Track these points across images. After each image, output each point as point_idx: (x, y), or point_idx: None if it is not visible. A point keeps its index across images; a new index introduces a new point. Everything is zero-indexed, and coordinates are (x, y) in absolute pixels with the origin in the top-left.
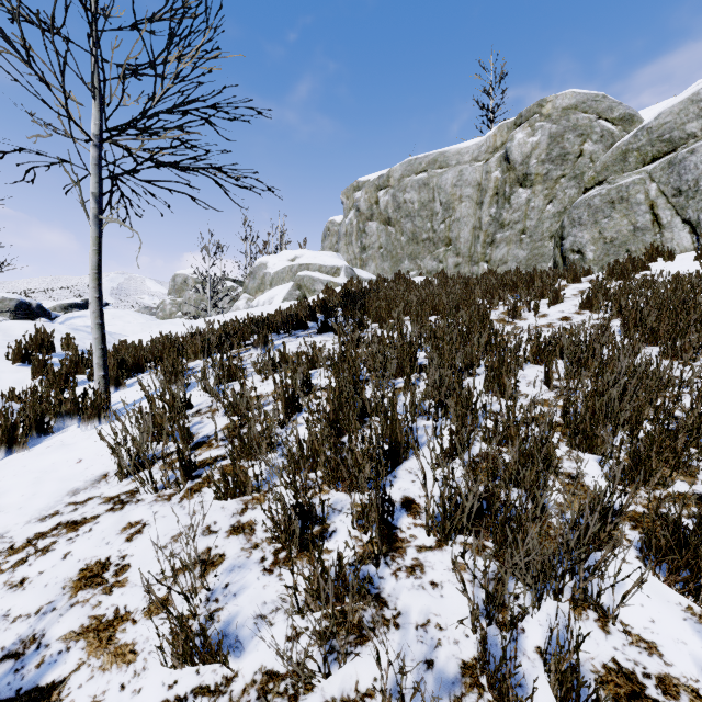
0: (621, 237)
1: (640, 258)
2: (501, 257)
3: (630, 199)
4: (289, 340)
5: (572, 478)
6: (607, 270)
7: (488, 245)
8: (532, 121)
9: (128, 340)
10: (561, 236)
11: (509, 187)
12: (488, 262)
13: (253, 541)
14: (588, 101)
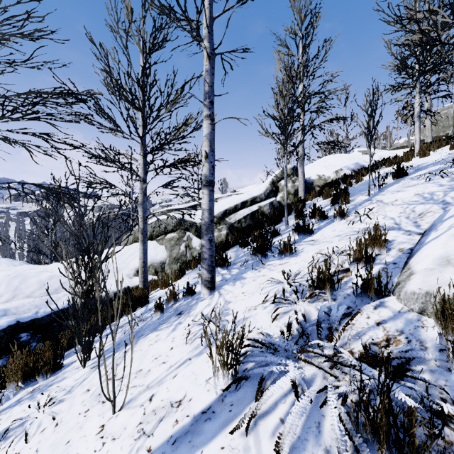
0: None
1: None
2: None
3: None
4: None
5: None
6: None
7: None
8: None
9: None
10: None
11: None
12: None
13: None
14: None
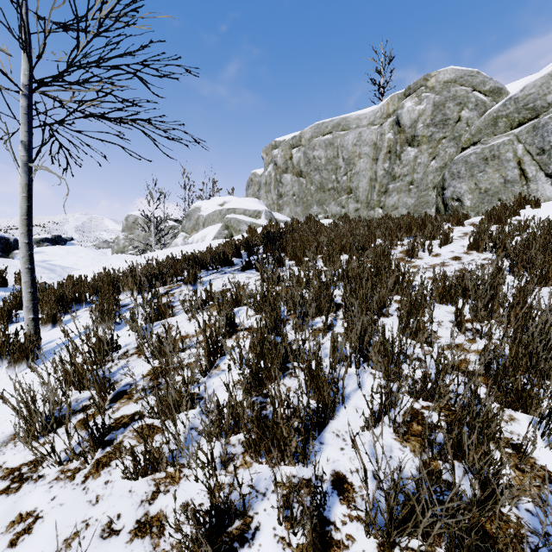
0: (494, 188)
1: (512, 205)
2: (393, 203)
3: (500, 156)
4: (216, 277)
5: (512, 447)
6: (485, 215)
7: (382, 193)
8: (419, 92)
9: (79, 273)
10: (442, 187)
11: (400, 146)
12: (382, 208)
13: (161, 547)
14: (465, 76)
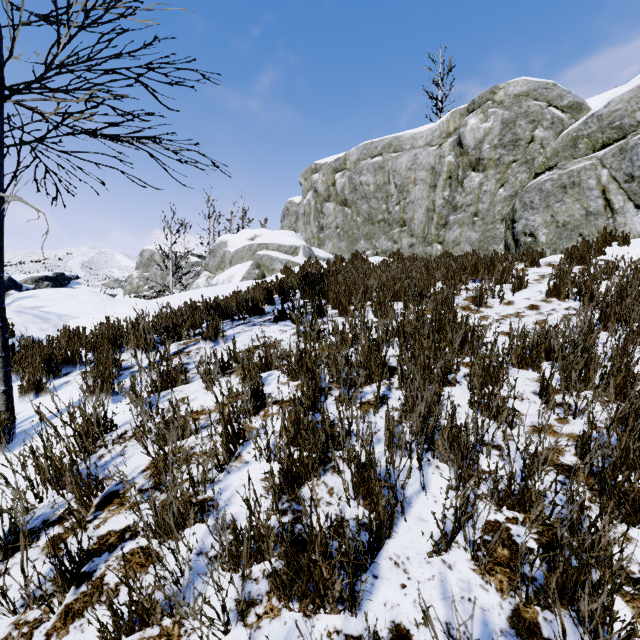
0: (573, 221)
1: (596, 242)
2: (454, 238)
3: (581, 184)
4: (243, 330)
5: (634, 584)
6: (565, 254)
7: (442, 226)
8: (485, 107)
9: (78, 323)
10: (512, 219)
11: (462, 170)
12: (442, 243)
13: None
14: (539, 89)
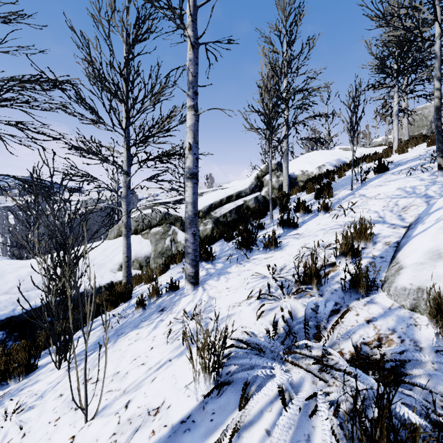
0: None
1: None
2: None
3: None
4: None
5: None
6: None
7: None
8: None
9: None
10: None
11: None
12: None
13: None
14: None
